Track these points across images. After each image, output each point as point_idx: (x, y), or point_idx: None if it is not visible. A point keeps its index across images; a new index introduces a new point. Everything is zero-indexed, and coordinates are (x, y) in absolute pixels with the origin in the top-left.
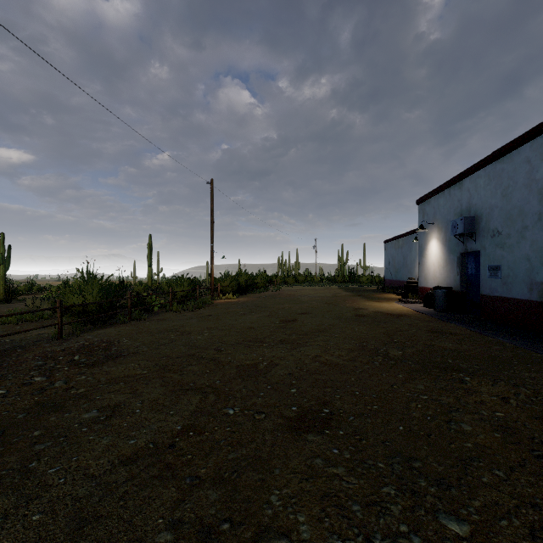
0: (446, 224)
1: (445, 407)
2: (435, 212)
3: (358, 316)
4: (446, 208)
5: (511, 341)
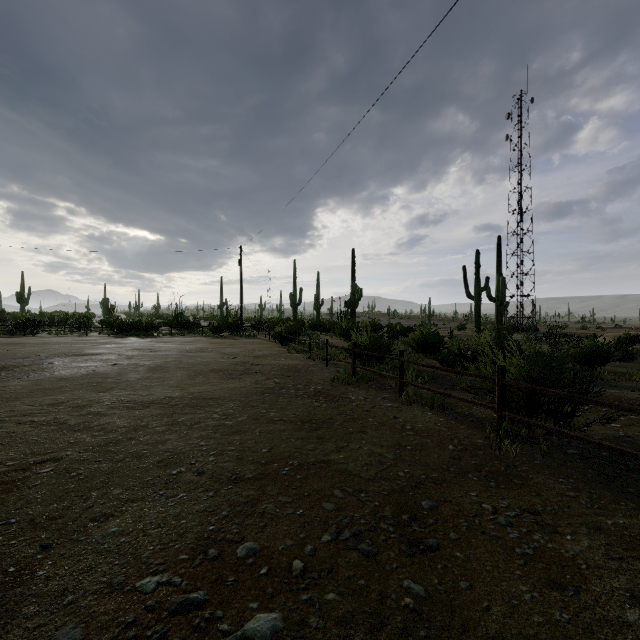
0: None
1: (4, 387)
2: None
3: None
4: None
5: None
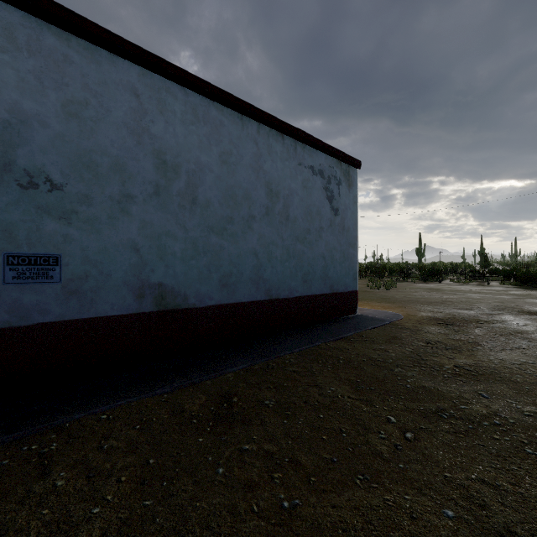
0: None
1: (519, 365)
2: None
3: None
4: None
5: (245, 364)
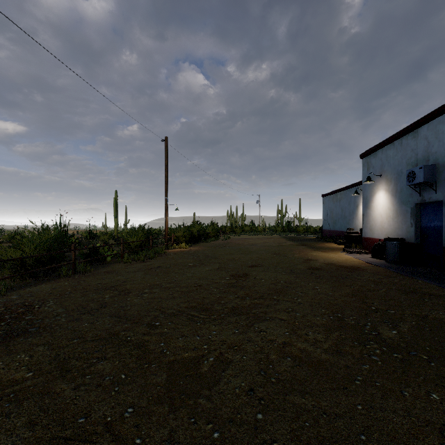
0: (397, 175)
1: None
2: (383, 164)
3: (312, 270)
4: (397, 159)
5: None
